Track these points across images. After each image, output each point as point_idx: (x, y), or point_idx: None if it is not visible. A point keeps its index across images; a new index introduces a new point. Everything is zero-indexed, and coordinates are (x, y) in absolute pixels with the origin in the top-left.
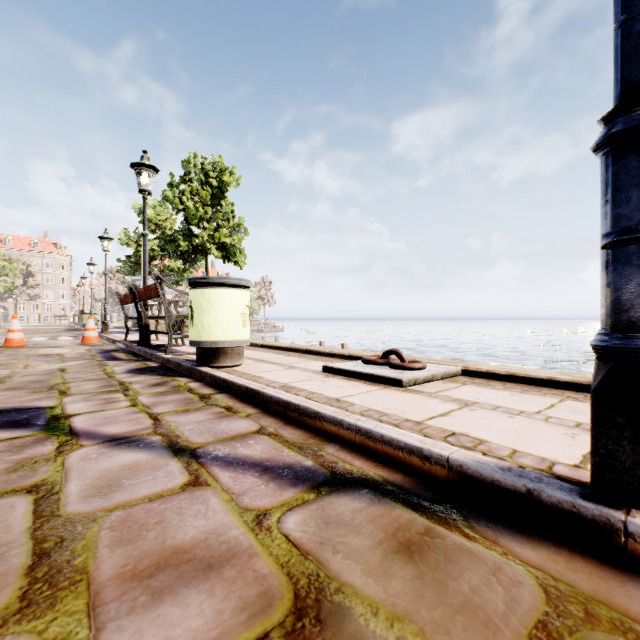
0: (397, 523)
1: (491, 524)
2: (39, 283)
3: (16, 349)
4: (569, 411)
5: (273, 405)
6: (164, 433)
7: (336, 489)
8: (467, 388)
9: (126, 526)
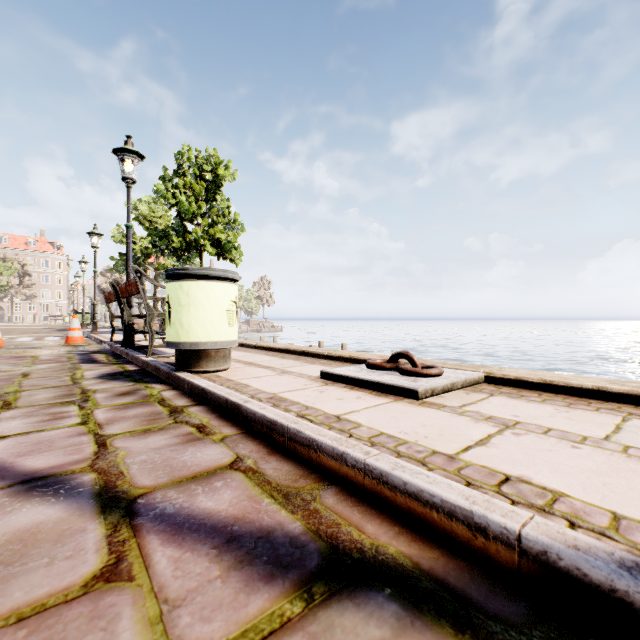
0: None
1: None
2: (35, 282)
3: None
4: None
5: (256, 424)
6: (103, 468)
7: (338, 589)
8: (497, 400)
9: None
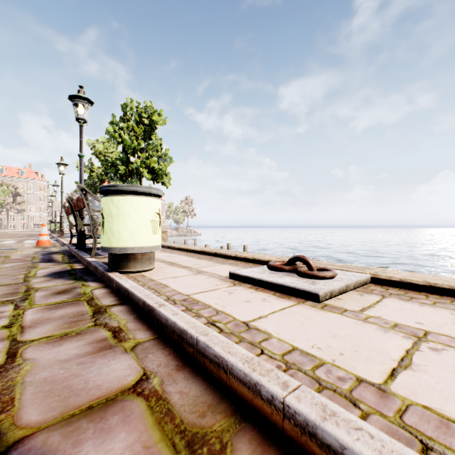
0: None
1: None
2: (24, 201)
3: None
4: None
5: (168, 330)
6: None
7: None
8: (392, 303)
9: None
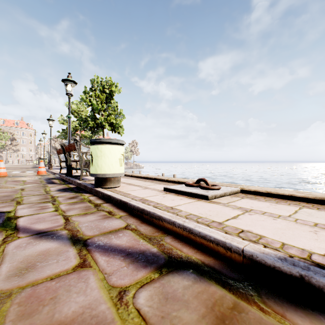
0: (213, 298)
1: (277, 299)
2: (18, 143)
3: (2, 177)
4: (307, 215)
5: (135, 211)
6: (70, 229)
7: (172, 270)
8: (244, 200)
9: (30, 301)
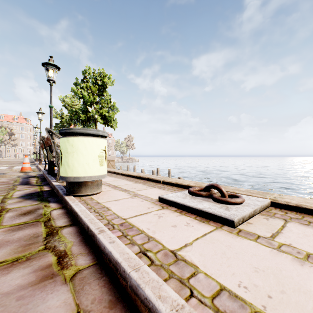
0: None
1: None
2: (17, 138)
3: None
4: None
5: (105, 257)
6: None
7: None
8: (295, 228)
9: None
